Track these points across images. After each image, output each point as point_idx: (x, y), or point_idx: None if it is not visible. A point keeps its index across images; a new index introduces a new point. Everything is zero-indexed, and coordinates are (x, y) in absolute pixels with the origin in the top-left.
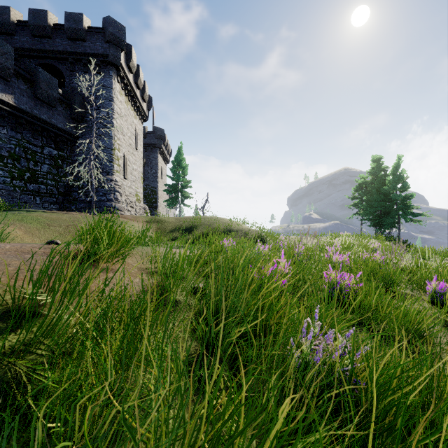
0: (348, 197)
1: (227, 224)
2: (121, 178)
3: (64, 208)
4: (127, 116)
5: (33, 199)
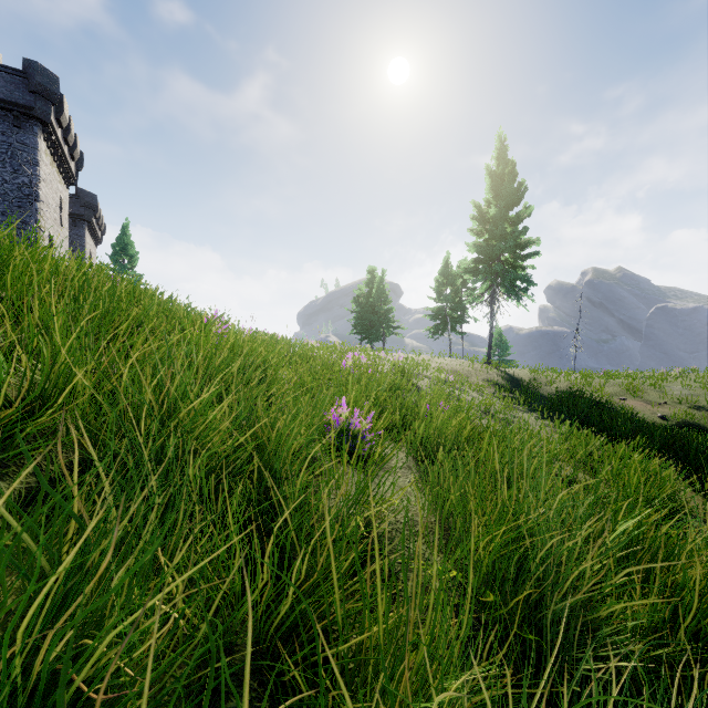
0: (349, 309)
1: None
2: None
3: None
4: (52, 182)
5: None
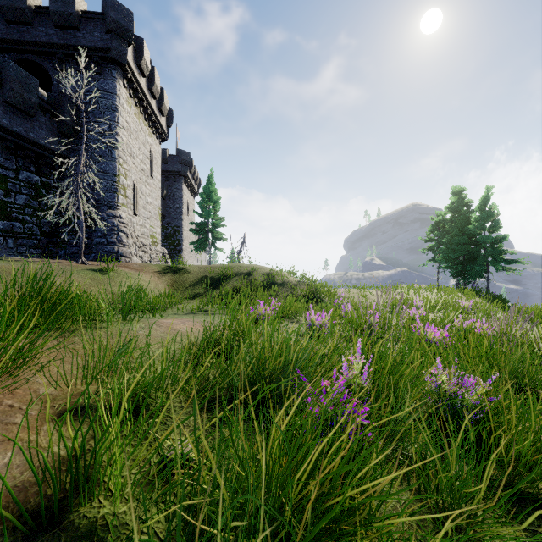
0: (422, 238)
1: (269, 275)
2: (129, 213)
3: (48, 253)
4: (138, 133)
5: (4, 242)
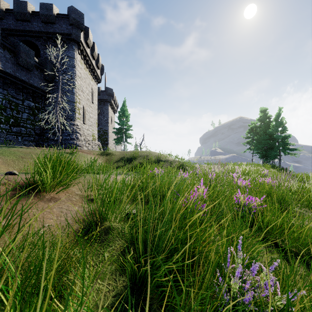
0: (243, 137)
1: (157, 156)
2: (81, 123)
3: (39, 144)
4: (86, 79)
5: (16, 138)
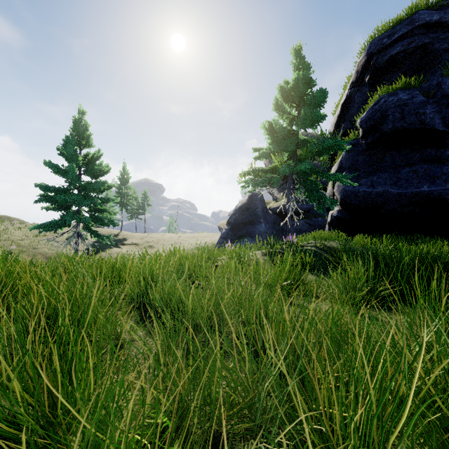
0: None
1: (10, 217)
2: None
3: None
4: None
5: None
